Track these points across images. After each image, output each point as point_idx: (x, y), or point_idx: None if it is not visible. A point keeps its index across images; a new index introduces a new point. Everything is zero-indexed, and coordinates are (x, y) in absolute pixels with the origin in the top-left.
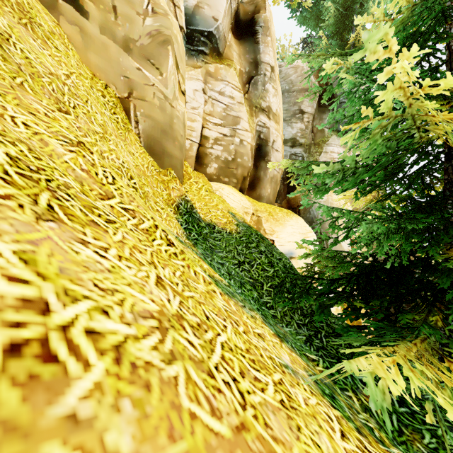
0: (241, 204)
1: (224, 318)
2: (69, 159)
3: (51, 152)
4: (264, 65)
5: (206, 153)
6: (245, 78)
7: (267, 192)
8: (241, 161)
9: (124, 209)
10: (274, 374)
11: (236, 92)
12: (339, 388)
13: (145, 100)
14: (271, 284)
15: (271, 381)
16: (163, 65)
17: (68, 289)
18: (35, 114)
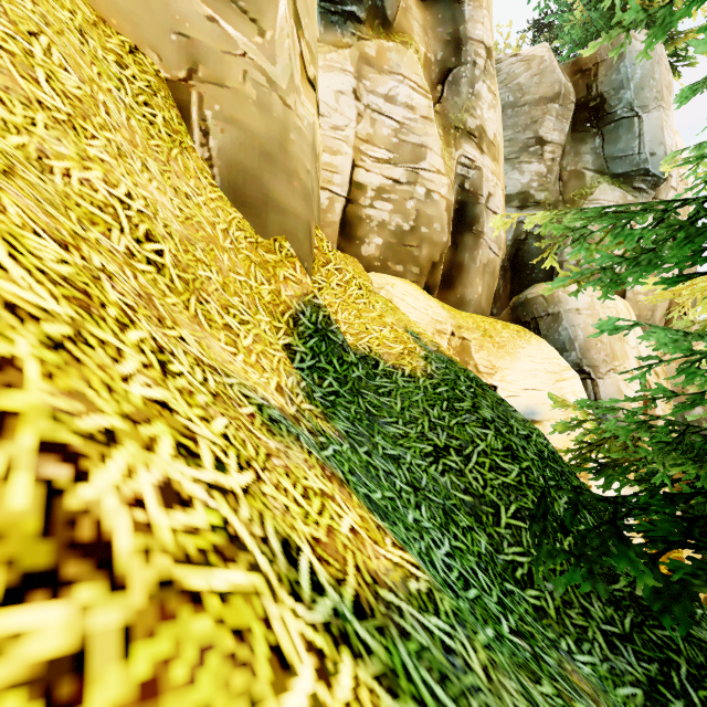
0: (429, 314)
1: None
2: None
3: None
4: (473, 45)
5: (360, 216)
6: (436, 73)
7: (477, 293)
8: (427, 232)
9: None
10: None
11: (418, 96)
12: None
13: (224, 85)
14: (517, 508)
15: None
16: (265, 13)
17: None
18: None
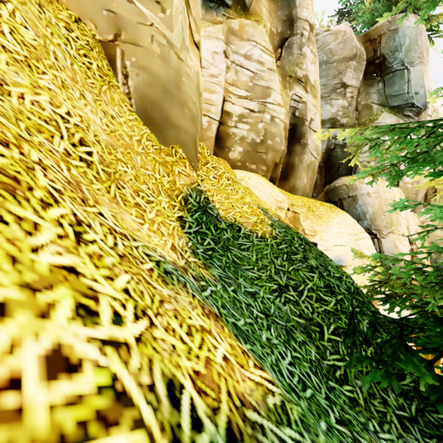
0: (273, 196)
1: None
2: None
3: None
4: (301, 22)
5: (228, 133)
6: (277, 40)
7: (303, 183)
8: (271, 144)
9: None
10: None
11: (265, 55)
12: None
13: (138, 44)
14: (335, 328)
15: None
16: None
17: None
18: None
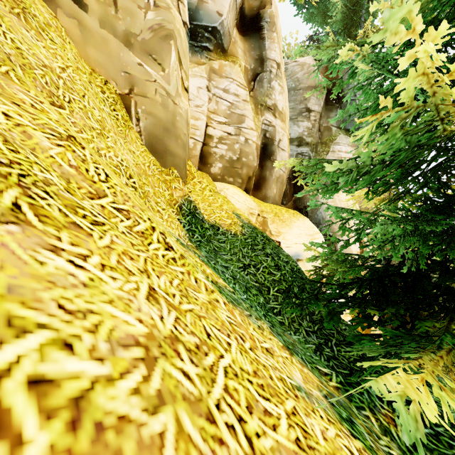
0: (246, 204)
1: (227, 333)
2: (55, 154)
3: (34, 146)
4: (270, 62)
5: (210, 152)
6: (251, 75)
7: (273, 193)
8: (246, 161)
9: (117, 209)
10: (286, 402)
11: (241, 89)
12: (355, 407)
13: (146, 96)
14: (278, 289)
15: (283, 413)
16: (165, 60)
17: (14, 316)
18: (20, 104)
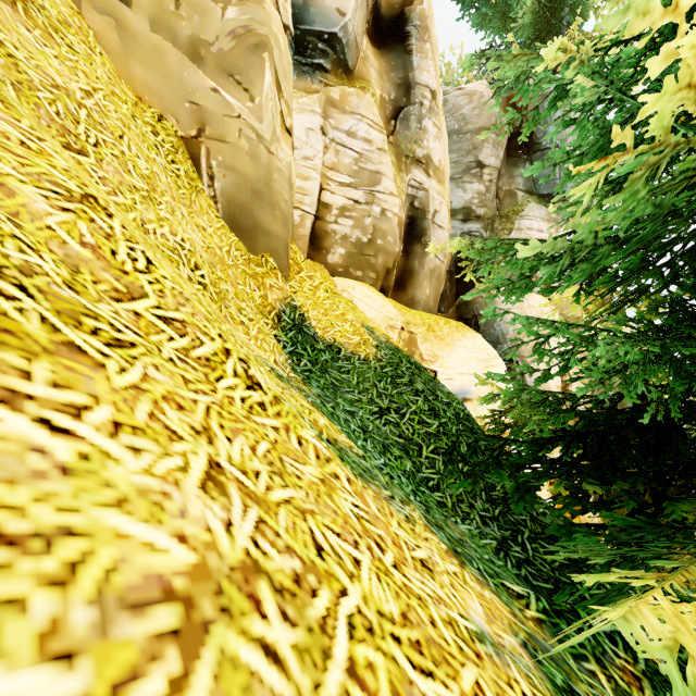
0: (383, 312)
1: (354, 539)
2: (56, 223)
3: (18, 208)
4: (420, 88)
5: (326, 230)
6: (390, 110)
7: (425, 294)
8: (382, 244)
9: (163, 319)
10: (462, 673)
11: (374, 132)
12: (571, 656)
13: (225, 141)
14: (435, 447)
15: None
16: (255, 84)
17: None
18: None
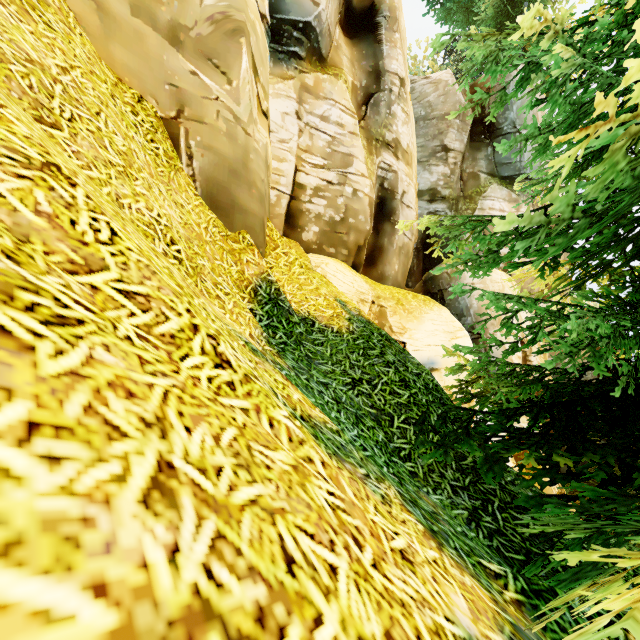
0: (355, 287)
1: (330, 538)
2: (8, 190)
3: None
4: (389, 76)
5: (301, 209)
6: (361, 96)
7: (394, 270)
8: (354, 222)
9: (124, 293)
10: None
11: (346, 117)
12: None
13: (203, 122)
14: (406, 418)
15: None
16: (232, 68)
17: None
18: None
